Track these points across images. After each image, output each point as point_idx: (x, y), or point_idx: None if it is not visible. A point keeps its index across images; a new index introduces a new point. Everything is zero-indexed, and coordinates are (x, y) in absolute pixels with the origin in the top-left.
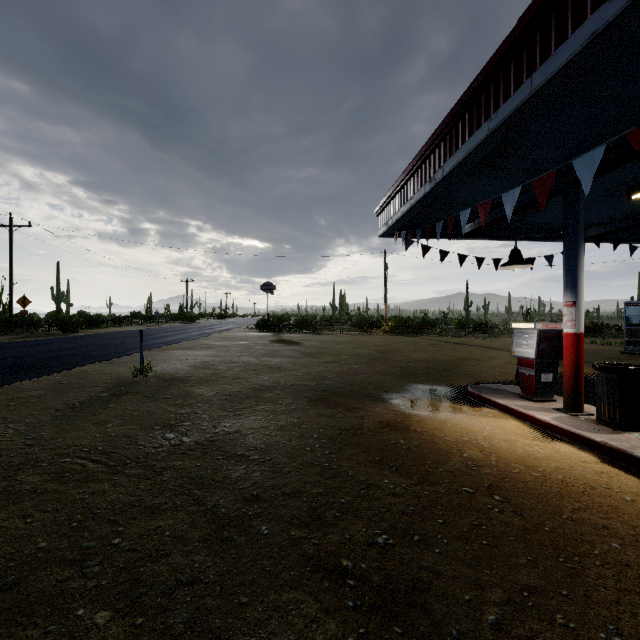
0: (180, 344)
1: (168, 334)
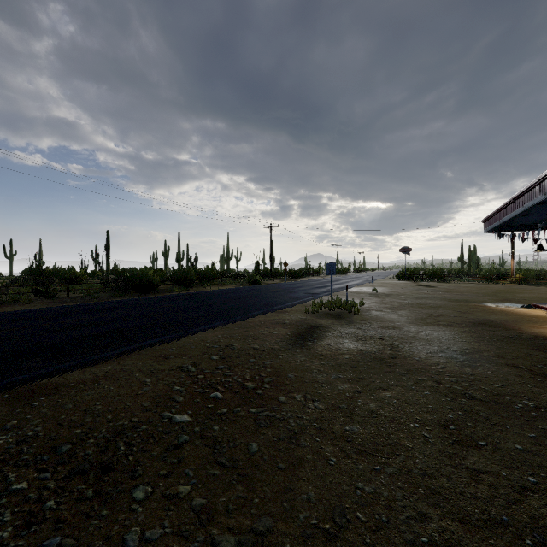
0: (364, 285)
1: (347, 281)
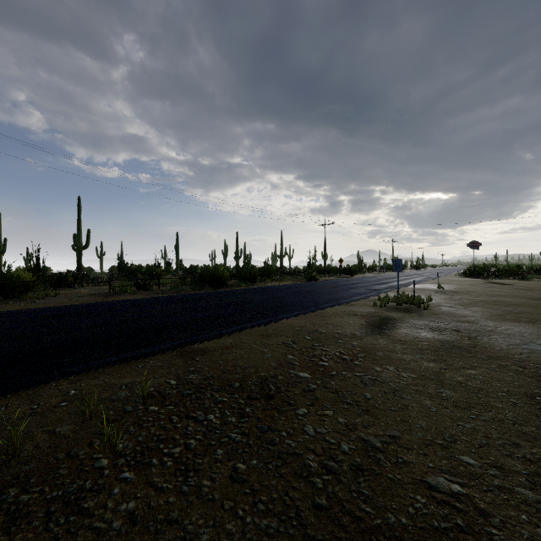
0: (426, 282)
1: (407, 277)
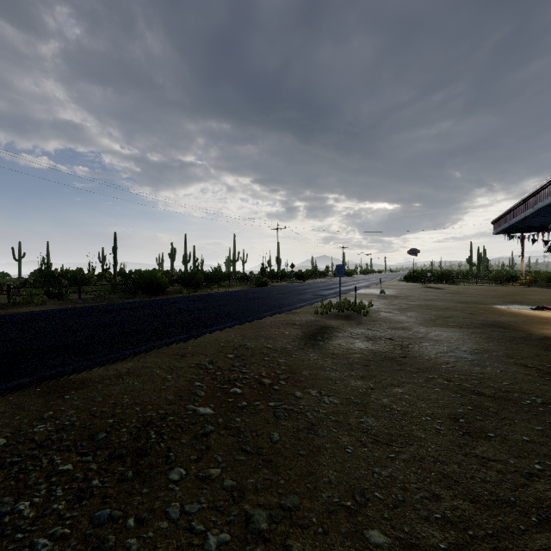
0: (372, 287)
1: (354, 282)
